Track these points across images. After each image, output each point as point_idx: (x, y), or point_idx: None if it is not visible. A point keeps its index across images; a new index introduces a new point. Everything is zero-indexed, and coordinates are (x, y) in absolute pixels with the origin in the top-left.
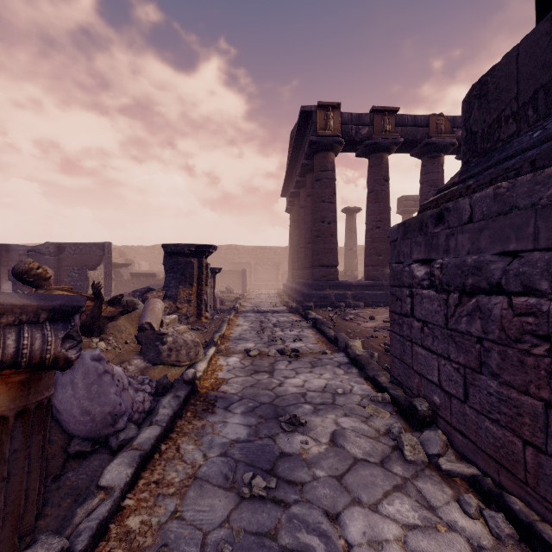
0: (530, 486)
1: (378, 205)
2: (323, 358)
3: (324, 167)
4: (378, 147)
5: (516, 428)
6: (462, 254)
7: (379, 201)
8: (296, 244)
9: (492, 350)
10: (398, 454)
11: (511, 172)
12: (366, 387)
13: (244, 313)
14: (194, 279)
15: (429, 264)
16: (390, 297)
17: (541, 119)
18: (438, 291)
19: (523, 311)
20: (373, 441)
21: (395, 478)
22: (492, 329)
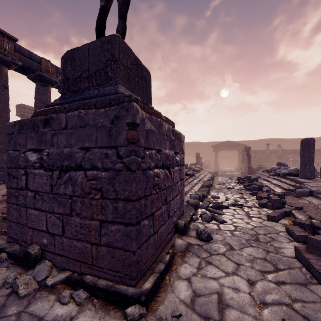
0: (94, 265)
1: None
2: None
3: None
4: None
5: (88, 239)
6: (61, 147)
7: None
8: None
9: (77, 201)
10: (14, 297)
11: (86, 106)
12: None
13: None
14: None
15: (40, 152)
16: (7, 176)
17: (98, 85)
18: (46, 170)
19: (92, 178)
20: None
21: (10, 319)
22: (77, 190)
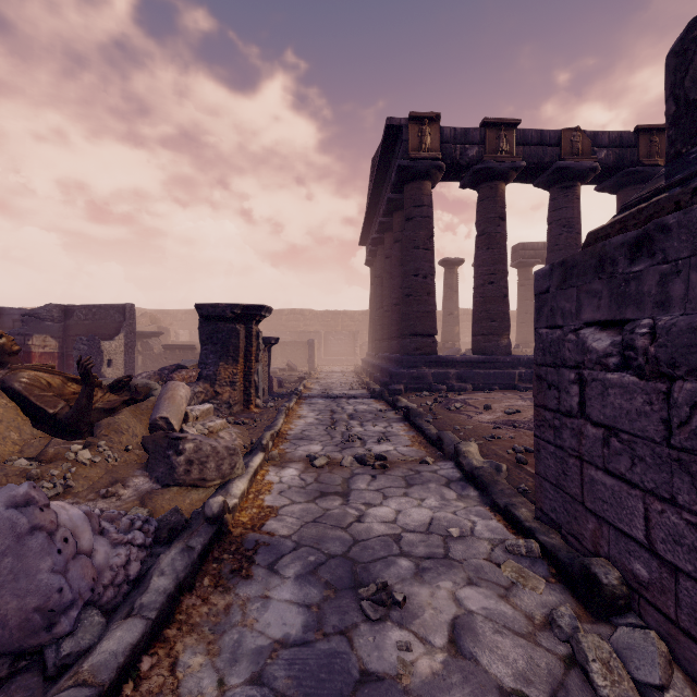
0: None
1: (491, 253)
2: (423, 470)
3: (418, 202)
4: (491, 174)
5: None
6: None
7: (493, 247)
8: (379, 307)
9: None
10: (580, 679)
11: None
12: (497, 525)
13: (310, 399)
14: (240, 353)
15: (616, 328)
16: (535, 382)
17: None
18: (645, 375)
19: None
20: (526, 643)
21: None
22: None
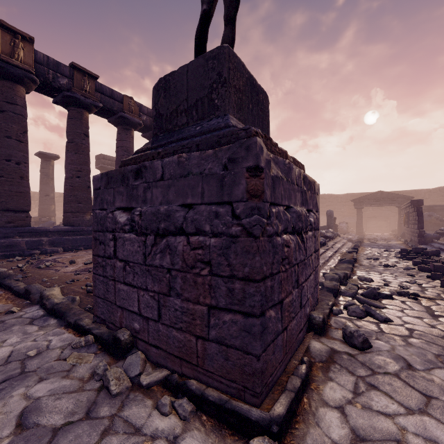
0: (199, 366)
1: (78, 156)
2: (8, 319)
3: (11, 99)
4: (78, 103)
5: (192, 329)
6: (157, 204)
7: (80, 153)
8: None
9: (177, 277)
10: (105, 394)
11: (186, 148)
12: (68, 336)
13: None
14: None
15: (130, 211)
16: (93, 241)
17: (200, 120)
18: (138, 234)
19: (196, 246)
20: (76, 394)
21: (103, 422)
22: (177, 261)
